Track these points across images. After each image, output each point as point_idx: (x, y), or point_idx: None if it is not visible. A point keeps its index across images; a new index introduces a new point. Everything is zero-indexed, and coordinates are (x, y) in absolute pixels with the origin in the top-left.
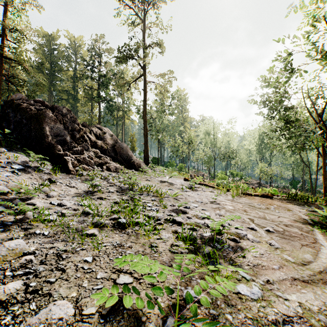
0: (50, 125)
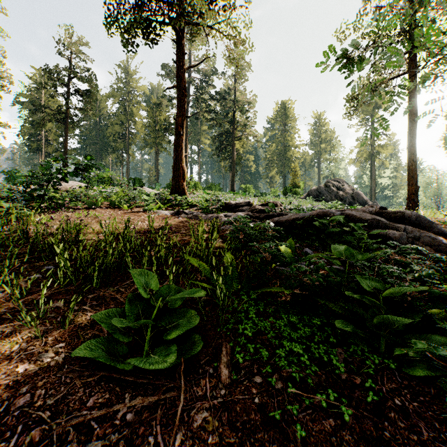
0: None
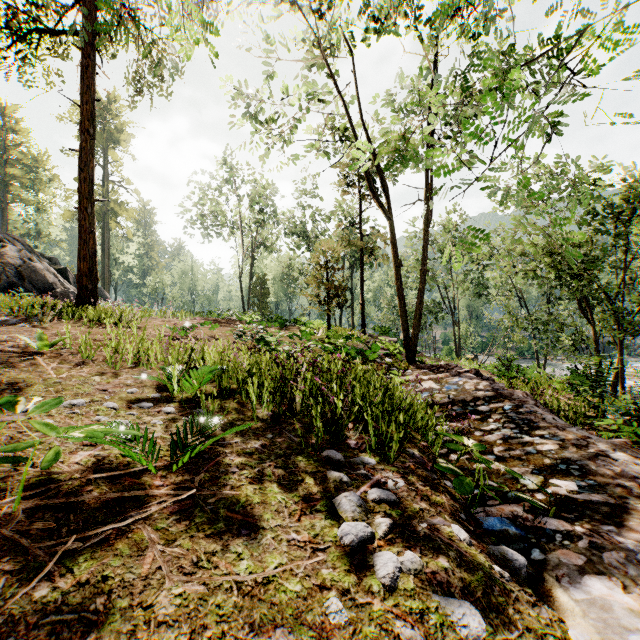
0: (70, 277)
